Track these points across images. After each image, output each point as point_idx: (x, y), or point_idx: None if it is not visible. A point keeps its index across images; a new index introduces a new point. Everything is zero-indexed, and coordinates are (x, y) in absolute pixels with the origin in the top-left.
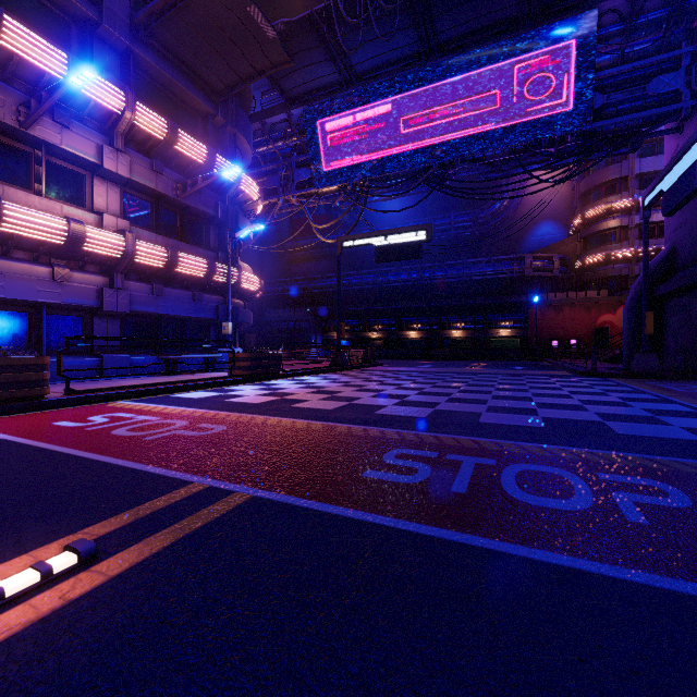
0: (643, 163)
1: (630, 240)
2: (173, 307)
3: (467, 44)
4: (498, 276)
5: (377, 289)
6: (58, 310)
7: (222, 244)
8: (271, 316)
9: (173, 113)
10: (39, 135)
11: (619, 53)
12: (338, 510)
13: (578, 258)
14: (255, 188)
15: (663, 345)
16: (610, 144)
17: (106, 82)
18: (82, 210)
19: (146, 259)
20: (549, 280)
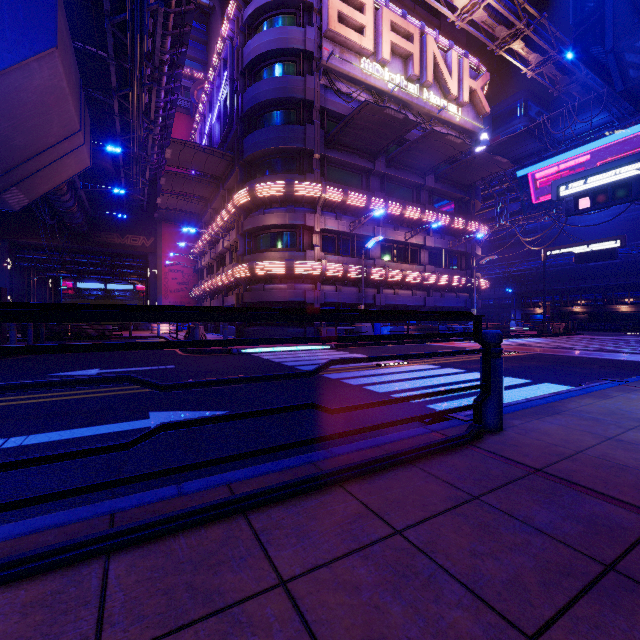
0: None
1: None
2: (448, 302)
3: None
4: None
5: (580, 268)
6: (410, 307)
7: (468, 265)
8: None
9: (445, 205)
10: (409, 241)
11: None
12: (559, 354)
13: None
14: (486, 230)
15: None
16: None
17: (430, 212)
18: (419, 266)
19: (441, 282)
20: None
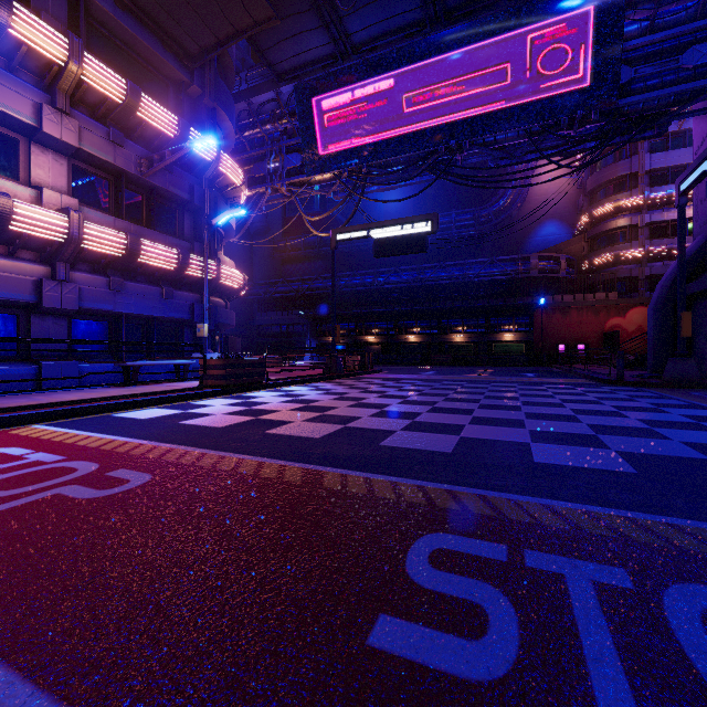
0: (653, 159)
1: (640, 239)
2: (137, 305)
3: (478, 10)
4: (502, 277)
5: (374, 290)
6: None
7: (199, 233)
8: (263, 319)
9: (138, 78)
10: None
11: (650, 20)
12: None
13: (585, 259)
14: (237, 171)
15: (694, 350)
16: (636, 125)
17: (42, 22)
18: (12, 182)
19: (98, 246)
20: (554, 282)
